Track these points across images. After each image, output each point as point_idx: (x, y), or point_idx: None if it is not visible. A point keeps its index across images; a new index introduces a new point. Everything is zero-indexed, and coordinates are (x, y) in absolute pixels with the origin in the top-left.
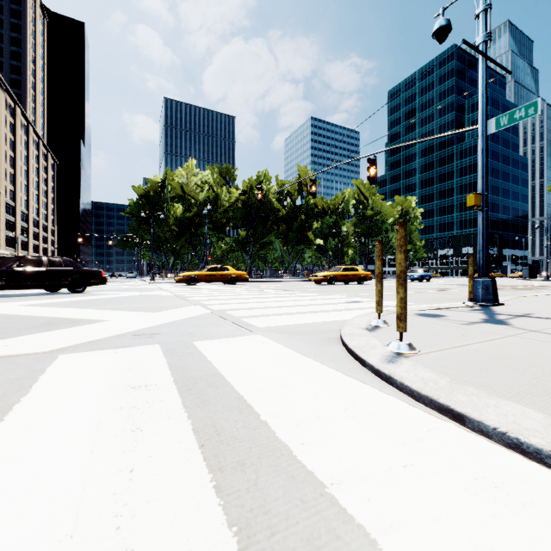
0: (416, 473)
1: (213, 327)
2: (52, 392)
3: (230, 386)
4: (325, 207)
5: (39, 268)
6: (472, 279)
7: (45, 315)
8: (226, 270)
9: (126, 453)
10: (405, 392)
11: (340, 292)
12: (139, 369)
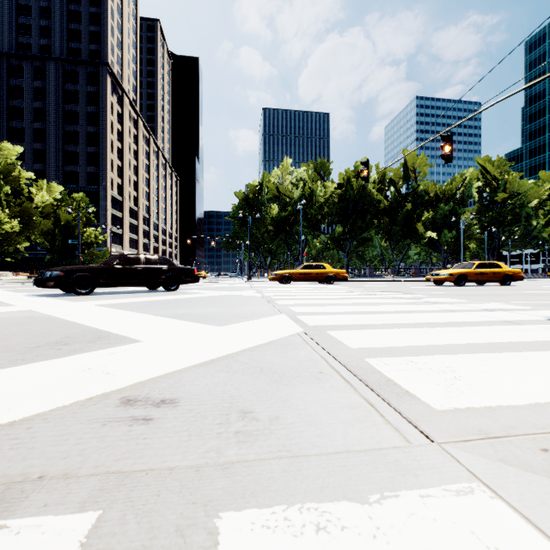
0: None
1: (304, 386)
2: None
3: None
4: (438, 193)
5: (136, 265)
6: None
7: (86, 323)
8: (322, 268)
9: None
10: None
11: (494, 297)
12: None
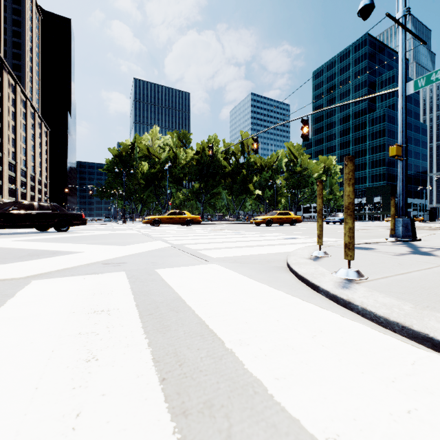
0: (427, 424)
1: (173, 257)
2: (15, 316)
3: (191, 311)
4: (263, 164)
5: (30, 211)
6: (393, 218)
7: (30, 248)
8: (183, 214)
9: (76, 389)
10: (369, 317)
11: (277, 231)
12: (104, 294)
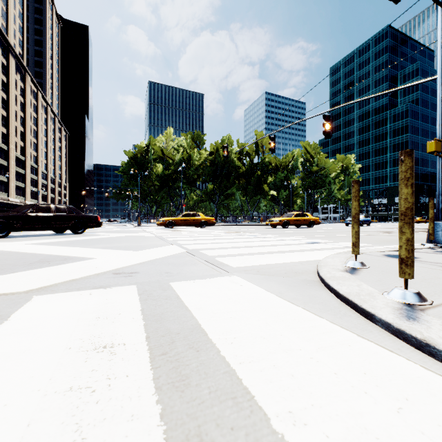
0: None
1: (188, 266)
2: None
3: (215, 350)
4: (278, 164)
5: (48, 213)
6: (432, 222)
7: (43, 253)
8: (198, 216)
9: None
10: None
11: (296, 234)
12: (110, 318)
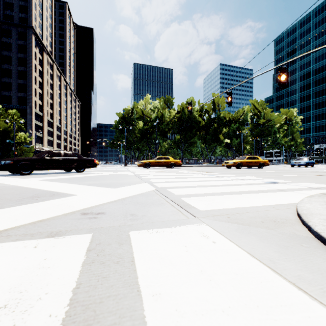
0: None
1: (155, 207)
2: None
3: None
4: (231, 118)
5: (58, 157)
6: None
7: (41, 188)
8: (168, 159)
9: None
10: None
11: (250, 174)
12: (16, 312)
